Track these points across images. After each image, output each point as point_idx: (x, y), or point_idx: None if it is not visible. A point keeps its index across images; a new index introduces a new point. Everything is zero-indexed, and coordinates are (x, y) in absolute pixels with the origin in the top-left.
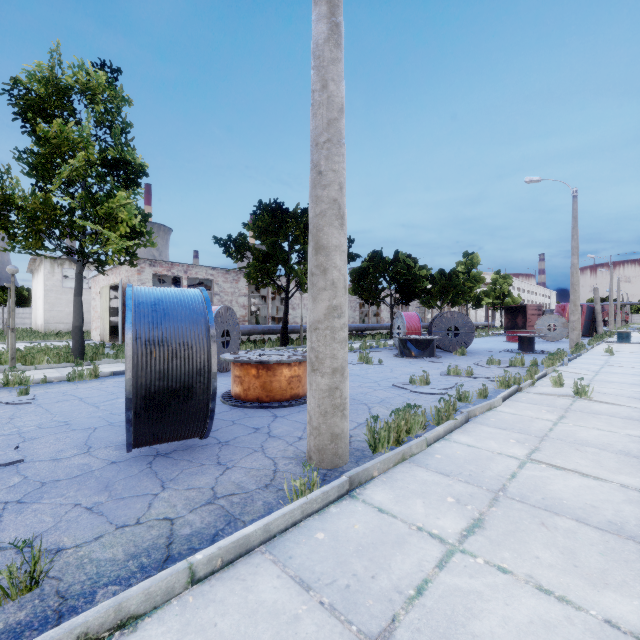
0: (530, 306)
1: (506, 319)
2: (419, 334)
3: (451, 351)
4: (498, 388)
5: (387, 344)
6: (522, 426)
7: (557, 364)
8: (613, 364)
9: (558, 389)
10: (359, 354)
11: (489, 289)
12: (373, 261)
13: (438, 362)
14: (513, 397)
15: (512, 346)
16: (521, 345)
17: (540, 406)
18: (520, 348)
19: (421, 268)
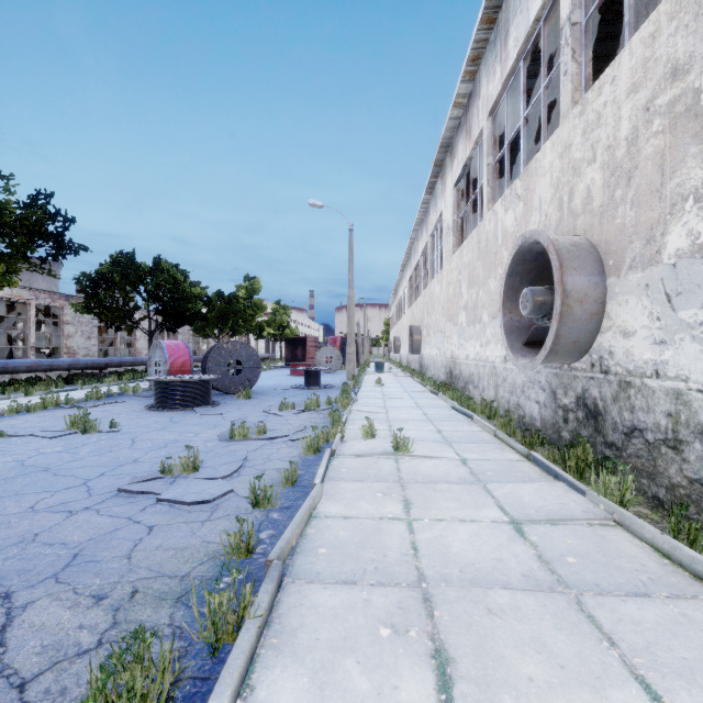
0: (309, 338)
1: (287, 351)
2: (189, 372)
3: (233, 393)
4: (305, 455)
5: (140, 388)
6: (375, 555)
7: (352, 403)
8: (390, 396)
9: (372, 443)
10: (69, 416)
11: (270, 319)
12: (120, 266)
13: (216, 414)
14: (330, 471)
15: (297, 381)
16: (309, 380)
17: (370, 484)
18: (308, 383)
19: (194, 284)
